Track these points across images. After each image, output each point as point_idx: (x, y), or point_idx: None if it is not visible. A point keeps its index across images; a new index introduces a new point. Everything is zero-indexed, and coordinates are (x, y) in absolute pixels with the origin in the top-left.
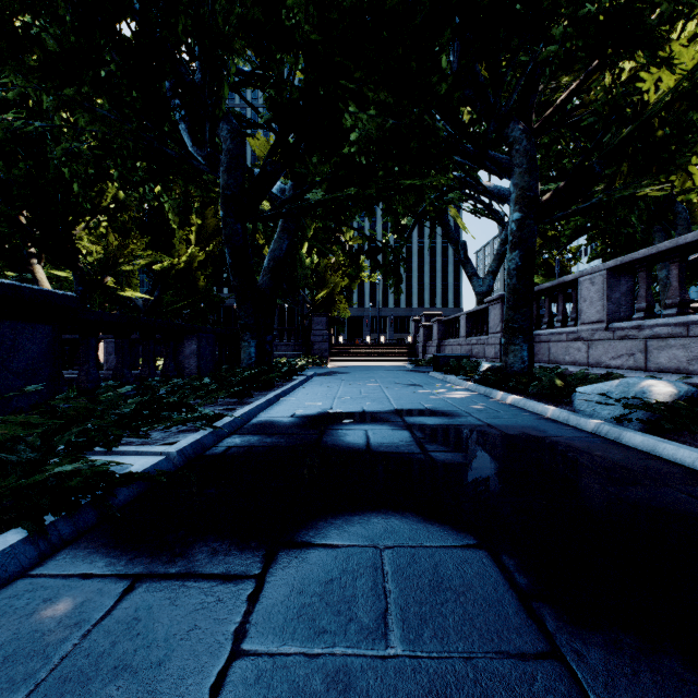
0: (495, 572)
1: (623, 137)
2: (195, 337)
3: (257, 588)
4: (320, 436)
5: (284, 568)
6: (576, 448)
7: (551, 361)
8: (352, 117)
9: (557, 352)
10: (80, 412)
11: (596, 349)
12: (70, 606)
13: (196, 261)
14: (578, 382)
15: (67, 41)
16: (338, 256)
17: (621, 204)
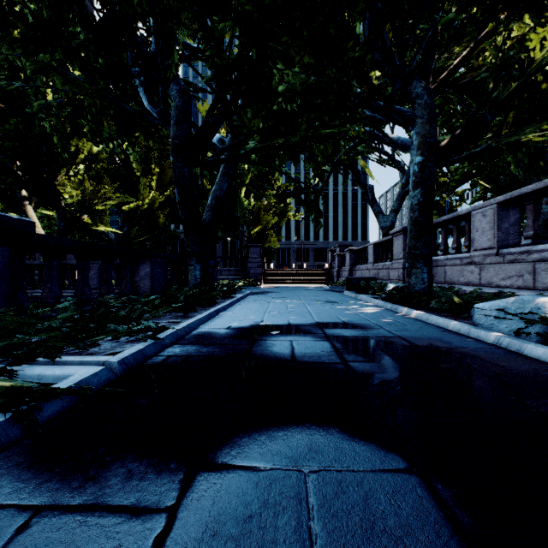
0: (433, 507)
1: (511, 91)
2: (149, 261)
3: (166, 527)
4: (250, 346)
5: (199, 499)
6: (483, 359)
7: (447, 282)
8: (280, 73)
9: (452, 275)
10: (14, 326)
11: (487, 271)
12: None
13: (157, 203)
14: (473, 299)
15: (39, 12)
16: (270, 199)
17: (506, 150)
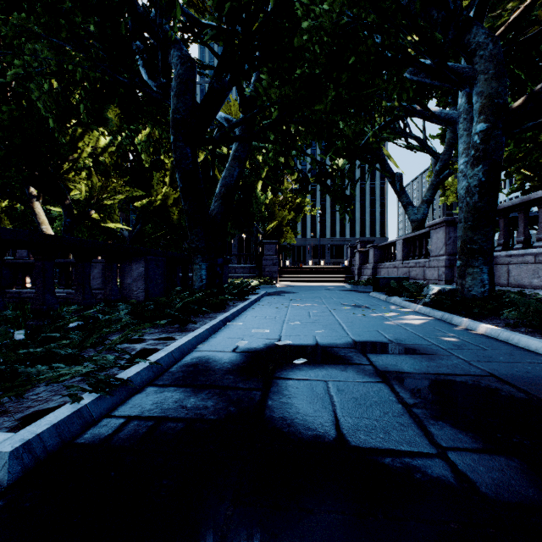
0: None
1: None
2: (143, 260)
3: None
4: (263, 395)
5: None
6: None
7: (511, 284)
8: (304, 7)
9: (521, 275)
10: None
11: None
12: None
13: (169, 199)
14: None
15: None
16: (286, 194)
17: None
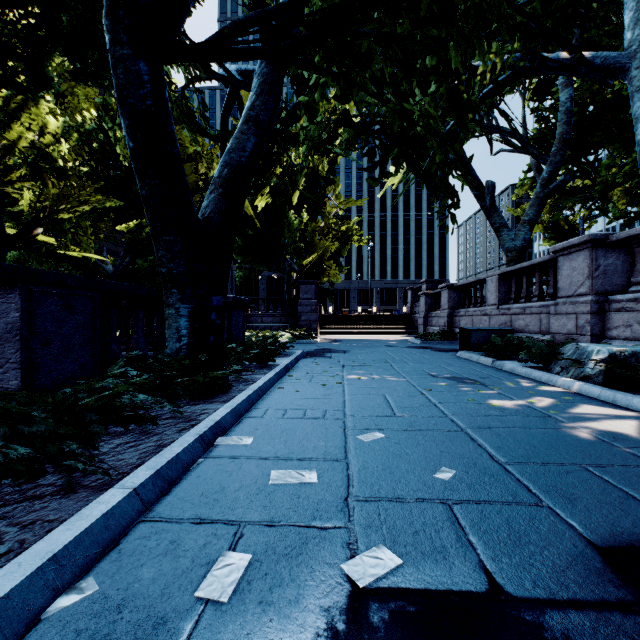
0: None
1: None
2: (16, 293)
3: None
4: None
5: None
6: None
7: None
8: None
9: None
10: None
11: None
12: None
13: None
14: None
15: None
16: (328, 219)
17: None
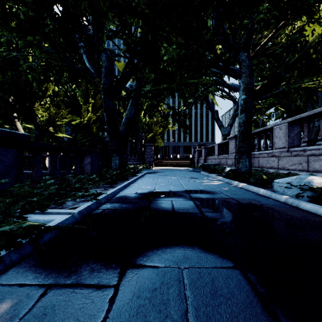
0: (246, 284)
1: (295, 59)
2: (90, 155)
3: (114, 294)
4: (149, 204)
5: (129, 281)
6: (277, 211)
7: (259, 167)
8: (165, 49)
9: (263, 162)
10: (25, 193)
11: (282, 161)
12: (9, 305)
13: (92, 120)
14: (274, 177)
15: (28, 14)
16: (157, 118)
17: (293, 91)
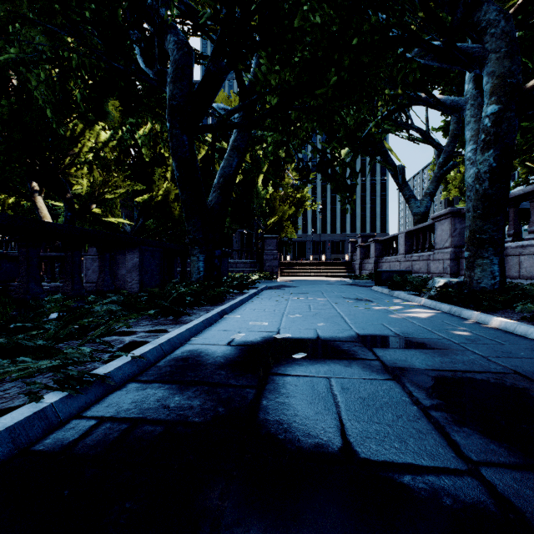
0: None
1: None
2: (137, 250)
3: None
4: (257, 394)
5: None
6: None
7: (523, 276)
8: None
9: (533, 266)
10: None
11: None
12: None
13: (171, 194)
14: None
15: None
16: (286, 189)
17: None
